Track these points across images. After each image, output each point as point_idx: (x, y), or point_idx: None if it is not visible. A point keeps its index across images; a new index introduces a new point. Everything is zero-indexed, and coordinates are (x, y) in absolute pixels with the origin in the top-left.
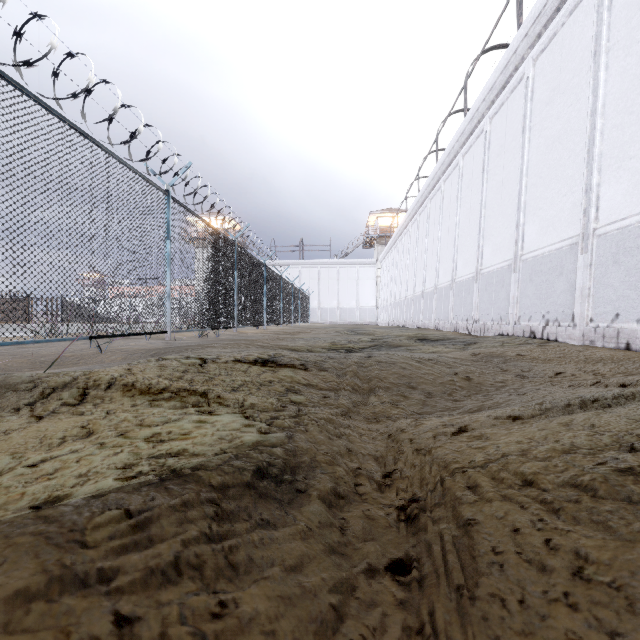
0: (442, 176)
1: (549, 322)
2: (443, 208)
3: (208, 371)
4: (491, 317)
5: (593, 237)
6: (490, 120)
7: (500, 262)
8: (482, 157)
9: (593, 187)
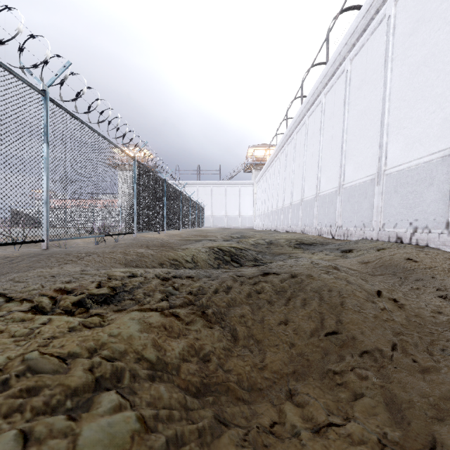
0: (307, 113)
1: (418, 229)
2: (307, 138)
3: None
4: (354, 224)
5: None
6: (350, 61)
7: (362, 177)
8: (343, 92)
9: None
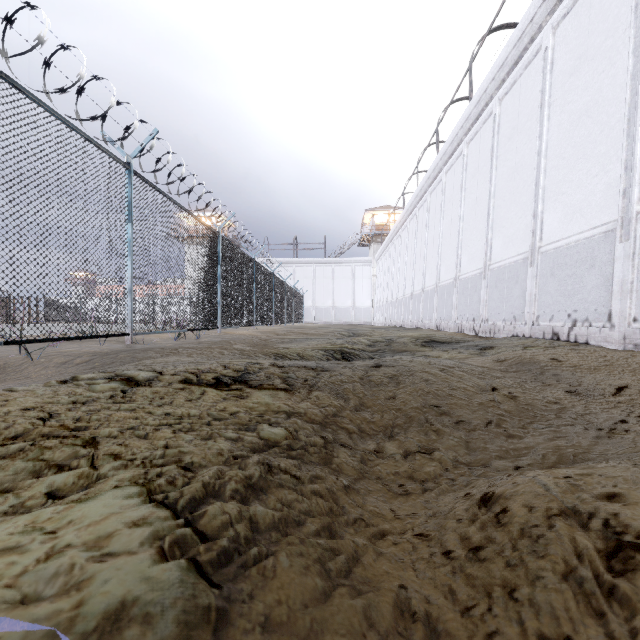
0: (444, 167)
1: (577, 322)
2: (445, 201)
3: (131, 401)
4: (503, 317)
5: (636, 221)
6: (500, 101)
7: (513, 256)
8: (490, 142)
9: (636, 162)
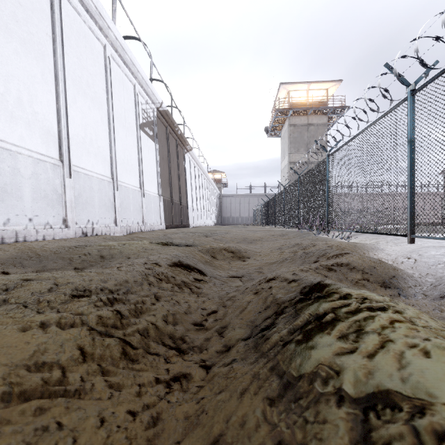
0: None
1: None
2: None
3: None
4: None
5: None
6: None
7: None
8: None
9: None
